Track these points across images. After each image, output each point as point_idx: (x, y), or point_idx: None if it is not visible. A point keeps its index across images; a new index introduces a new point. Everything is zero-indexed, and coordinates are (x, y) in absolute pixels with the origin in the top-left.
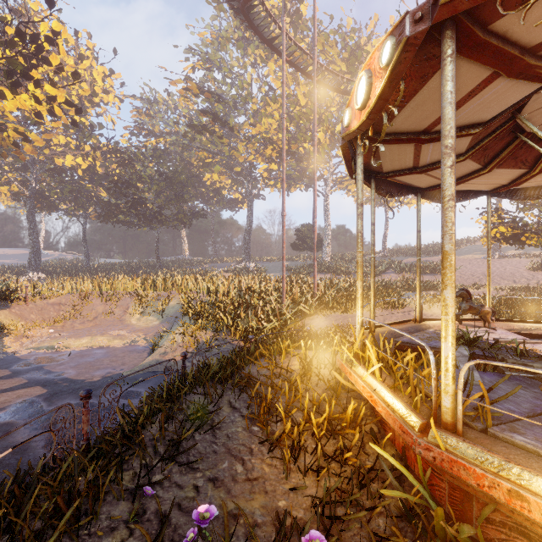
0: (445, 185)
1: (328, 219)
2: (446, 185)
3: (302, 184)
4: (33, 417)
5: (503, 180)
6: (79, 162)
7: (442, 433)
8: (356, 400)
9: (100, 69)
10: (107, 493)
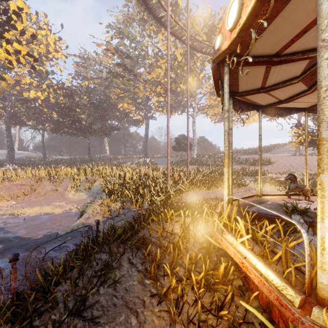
0: (322, 76)
1: (195, 132)
2: (323, 76)
3: (179, 110)
4: None
5: None
6: (39, 95)
7: (327, 314)
8: (224, 257)
9: (52, 36)
10: None
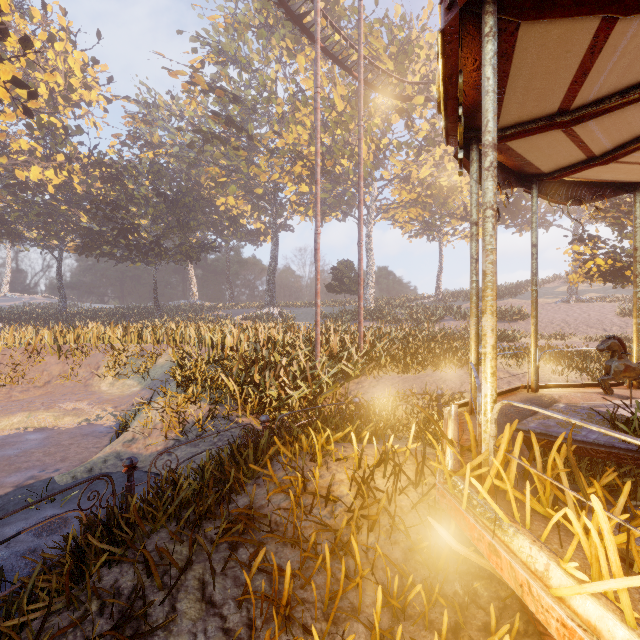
0: None
1: (371, 255)
2: None
3: (340, 211)
4: None
5: None
6: (49, 175)
7: None
8: (482, 580)
9: (77, 54)
10: None
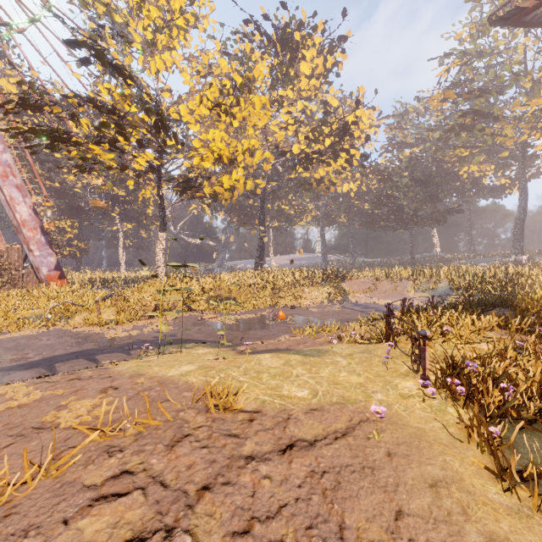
0: None
1: None
2: None
3: None
4: None
5: None
6: (351, 187)
7: None
8: None
9: (366, 112)
10: None
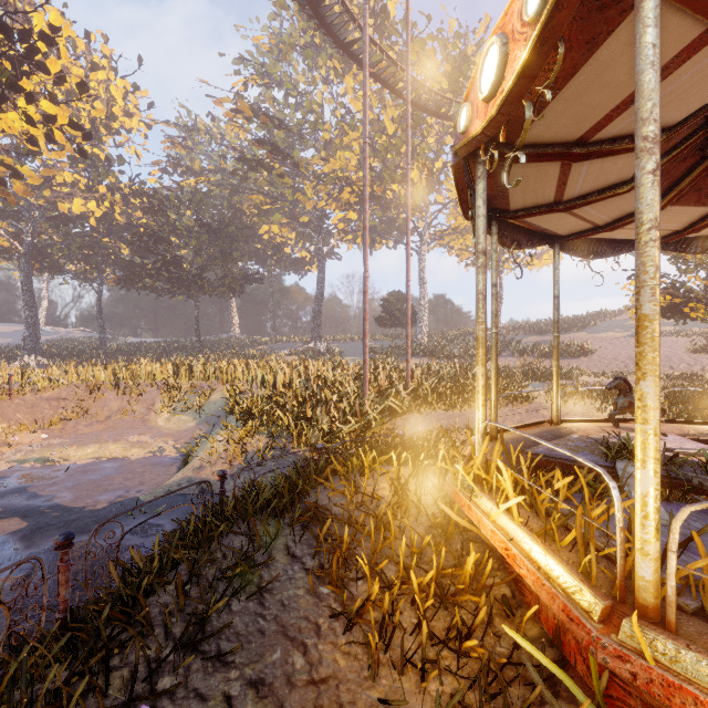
0: (644, 202)
1: (424, 286)
2: (645, 204)
3: (390, 239)
4: (0, 567)
5: (677, 224)
6: (91, 207)
7: (645, 629)
8: (476, 544)
9: (120, 83)
10: None
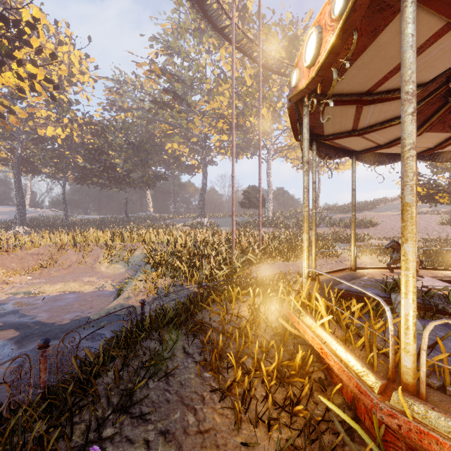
0: (406, 133)
1: (270, 182)
2: (407, 133)
3: (249, 152)
4: (2, 360)
5: (430, 144)
6: (58, 132)
7: (406, 398)
8: (303, 345)
9: (76, 53)
10: (55, 450)
